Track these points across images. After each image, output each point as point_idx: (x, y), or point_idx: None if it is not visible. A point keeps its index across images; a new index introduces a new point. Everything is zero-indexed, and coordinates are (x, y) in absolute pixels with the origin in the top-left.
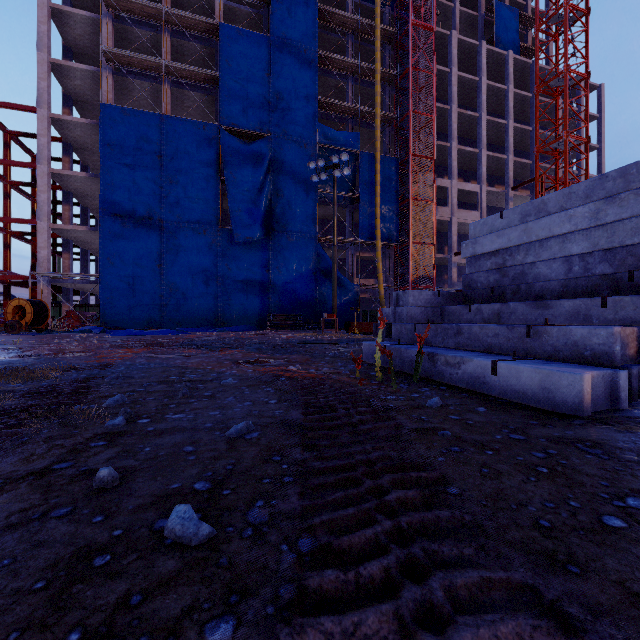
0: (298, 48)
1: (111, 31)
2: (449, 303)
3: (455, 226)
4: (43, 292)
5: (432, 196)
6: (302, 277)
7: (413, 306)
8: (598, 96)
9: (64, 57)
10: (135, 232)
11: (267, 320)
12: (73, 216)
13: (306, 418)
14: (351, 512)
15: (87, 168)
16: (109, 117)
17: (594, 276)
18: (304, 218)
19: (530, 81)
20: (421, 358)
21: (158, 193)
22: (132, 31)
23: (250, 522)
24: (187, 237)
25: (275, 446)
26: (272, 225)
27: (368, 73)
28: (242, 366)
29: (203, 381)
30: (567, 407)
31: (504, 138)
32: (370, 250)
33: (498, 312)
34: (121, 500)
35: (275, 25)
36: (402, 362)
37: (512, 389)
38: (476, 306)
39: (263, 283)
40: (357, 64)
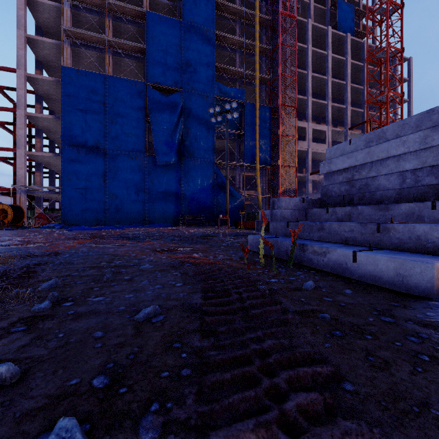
0: (201, 29)
1: (69, 15)
2: (311, 207)
3: (310, 154)
4: (21, 199)
5: (295, 133)
6: (204, 189)
7: (285, 209)
8: (408, 65)
9: (36, 34)
10: (86, 157)
11: (180, 219)
12: (43, 146)
13: (205, 302)
14: (251, 427)
15: (53, 112)
16: (68, 76)
17: (423, 186)
18: (206, 148)
19: (362, 55)
20: (294, 248)
21: (103, 130)
22: (84, 16)
23: (140, 438)
24: (123, 161)
25: (177, 331)
26: (183, 153)
27: (250, 47)
28: (158, 254)
29: (126, 266)
30: (420, 290)
31: (344, 94)
32: (252, 171)
33: (349, 213)
34: (12, 403)
35: (185, 13)
36: (279, 251)
37: (370, 274)
38: (332, 209)
39: (177, 193)
40: (243, 41)
